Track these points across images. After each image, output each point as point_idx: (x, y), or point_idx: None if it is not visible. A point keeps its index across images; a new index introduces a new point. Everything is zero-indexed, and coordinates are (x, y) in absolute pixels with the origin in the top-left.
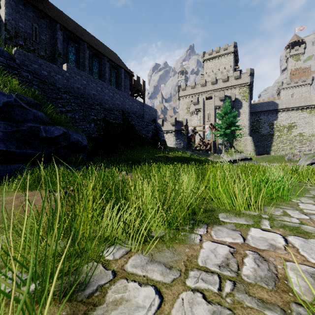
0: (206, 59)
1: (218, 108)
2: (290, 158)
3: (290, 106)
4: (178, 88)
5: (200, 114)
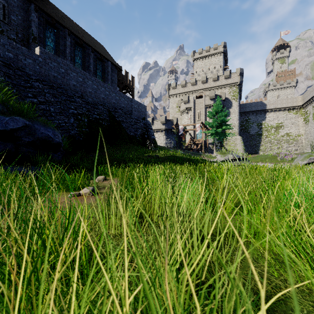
0: (197, 58)
1: (208, 107)
2: (282, 157)
3: (277, 107)
4: (169, 87)
5: (191, 113)
